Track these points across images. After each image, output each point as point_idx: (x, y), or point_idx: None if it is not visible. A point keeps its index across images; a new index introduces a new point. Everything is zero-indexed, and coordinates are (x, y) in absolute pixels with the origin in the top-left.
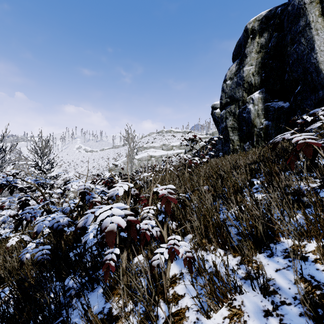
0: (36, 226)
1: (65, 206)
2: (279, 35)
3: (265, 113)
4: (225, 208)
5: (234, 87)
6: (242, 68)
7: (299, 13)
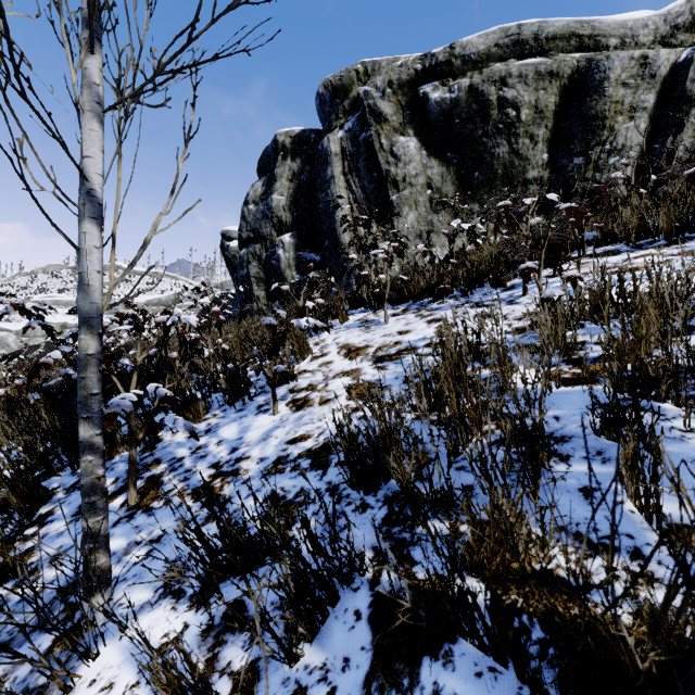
0: None
1: None
2: (311, 171)
3: (297, 265)
4: None
5: (260, 217)
6: (270, 194)
7: (327, 160)
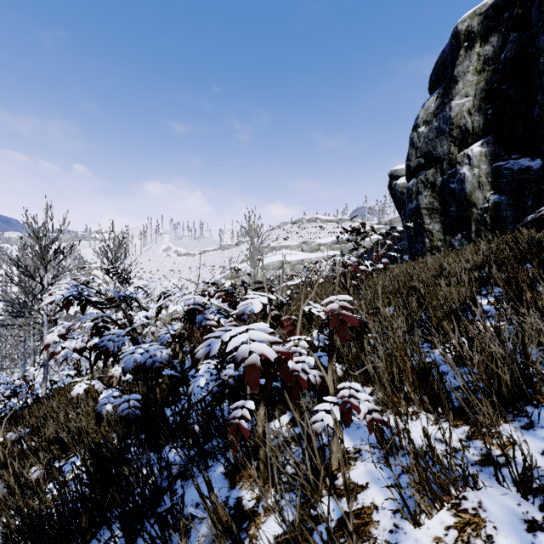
0: (122, 361)
1: (160, 333)
2: (521, 37)
3: (493, 181)
4: (426, 345)
5: (432, 137)
6: (448, 103)
7: None
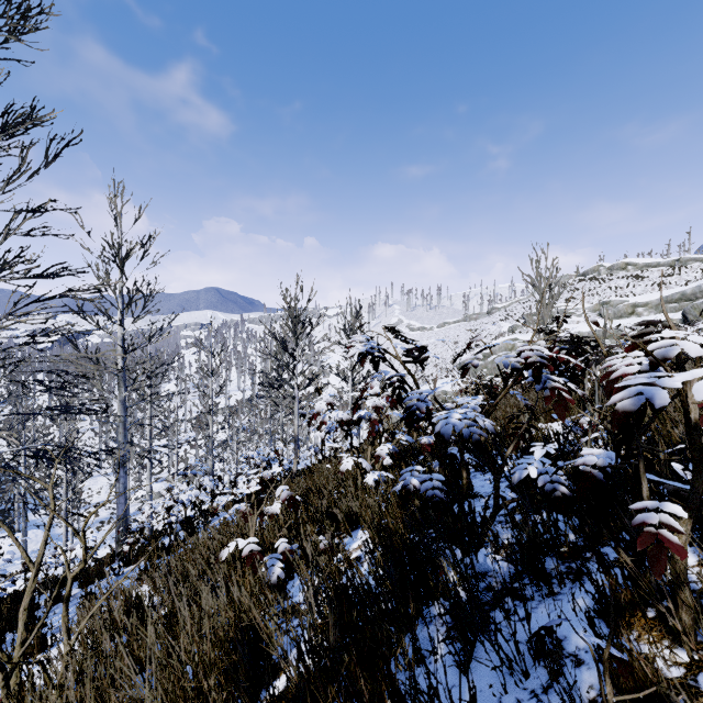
0: (437, 426)
1: (460, 402)
2: None
3: None
4: None
5: None
6: None
7: None
